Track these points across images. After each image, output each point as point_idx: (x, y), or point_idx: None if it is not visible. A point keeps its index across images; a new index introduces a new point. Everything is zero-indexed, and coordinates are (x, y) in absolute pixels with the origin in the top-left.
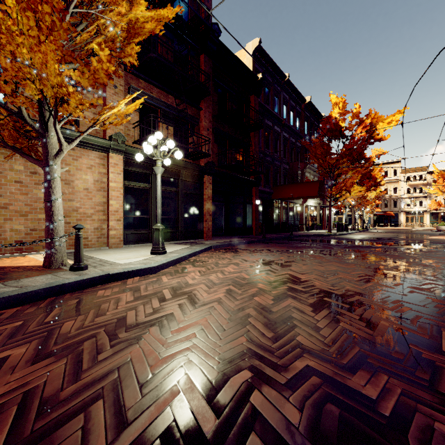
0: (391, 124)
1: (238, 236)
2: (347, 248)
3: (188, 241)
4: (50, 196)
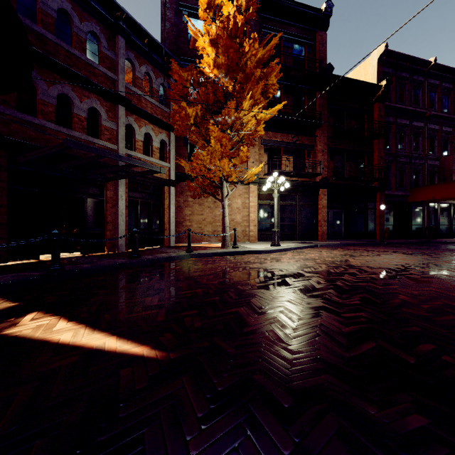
0: None
1: (356, 240)
2: None
3: (304, 241)
4: (224, 215)
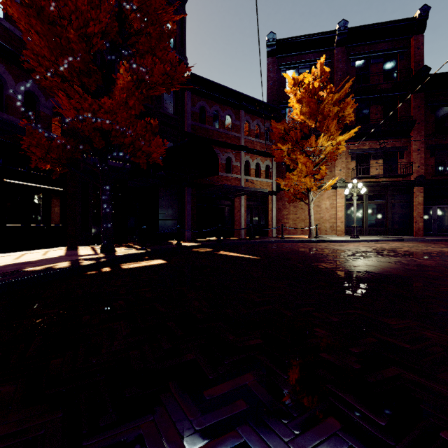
0: None
1: None
2: None
3: (395, 237)
4: (310, 215)
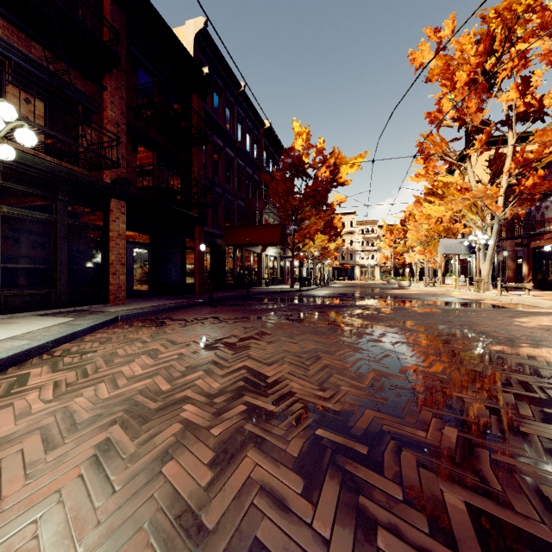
0: (353, 168)
1: (172, 297)
2: (317, 309)
3: (76, 309)
4: None
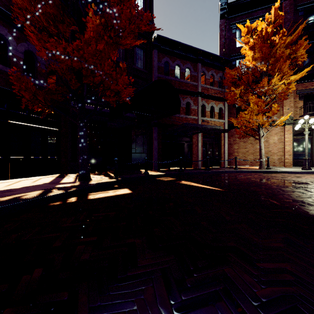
0: None
1: None
2: None
3: None
4: (260, 148)
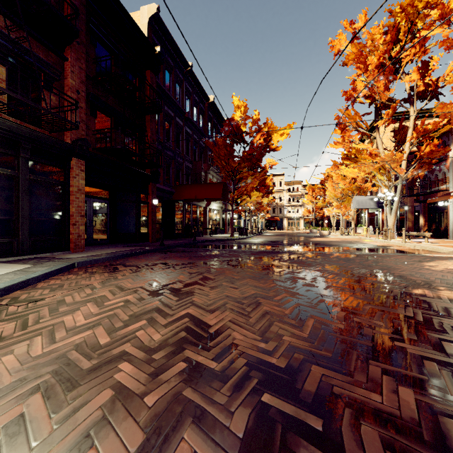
0: (283, 136)
1: (128, 244)
2: (254, 255)
3: (38, 256)
4: None
